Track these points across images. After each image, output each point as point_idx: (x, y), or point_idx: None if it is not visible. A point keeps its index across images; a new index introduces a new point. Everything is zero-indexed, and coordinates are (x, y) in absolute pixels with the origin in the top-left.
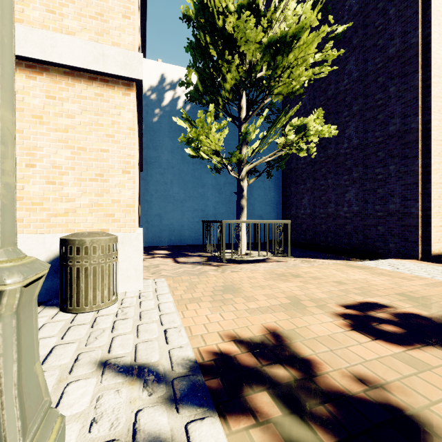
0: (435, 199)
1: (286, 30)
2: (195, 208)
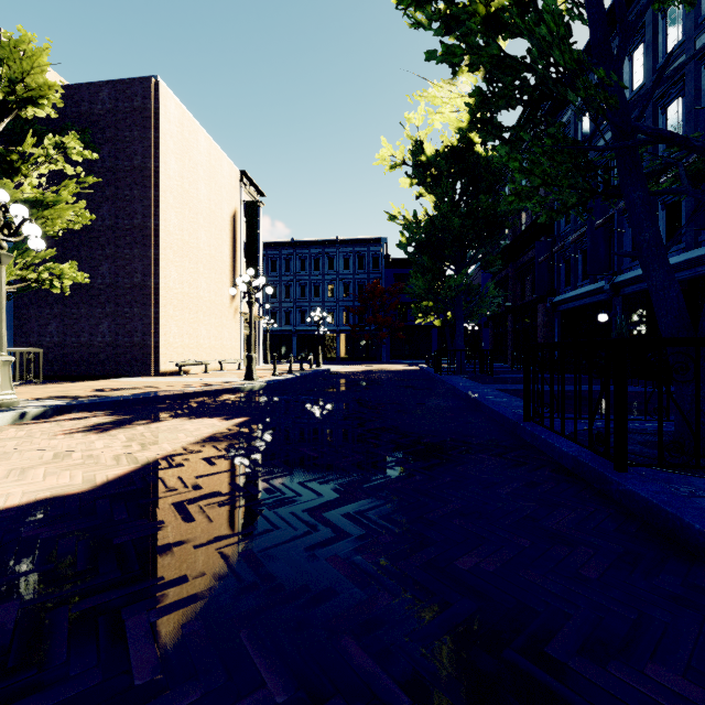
0: (162, 335)
1: (45, 198)
2: None
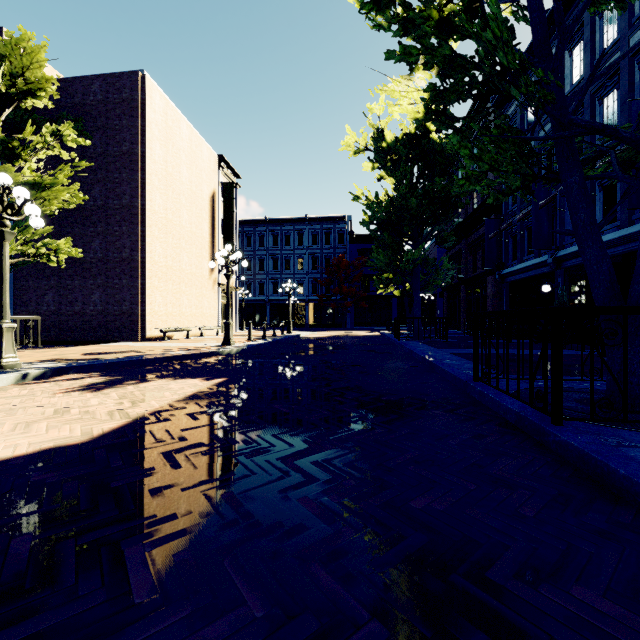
0: (148, 305)
1: (43, 181)
2: None
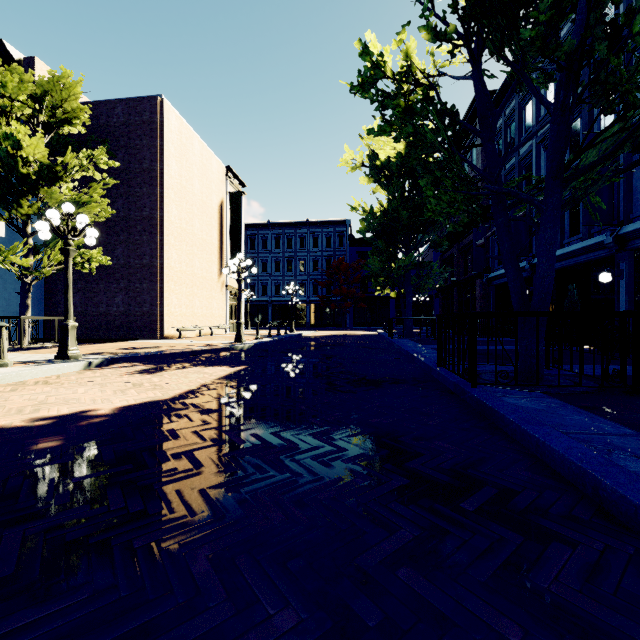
0: (166, 306)
1: (81, 199)
2: None
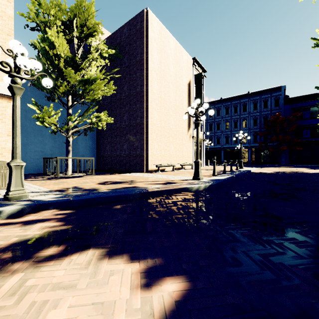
0: (150, 150)
1: (90, 77)
2: (36, 150)
